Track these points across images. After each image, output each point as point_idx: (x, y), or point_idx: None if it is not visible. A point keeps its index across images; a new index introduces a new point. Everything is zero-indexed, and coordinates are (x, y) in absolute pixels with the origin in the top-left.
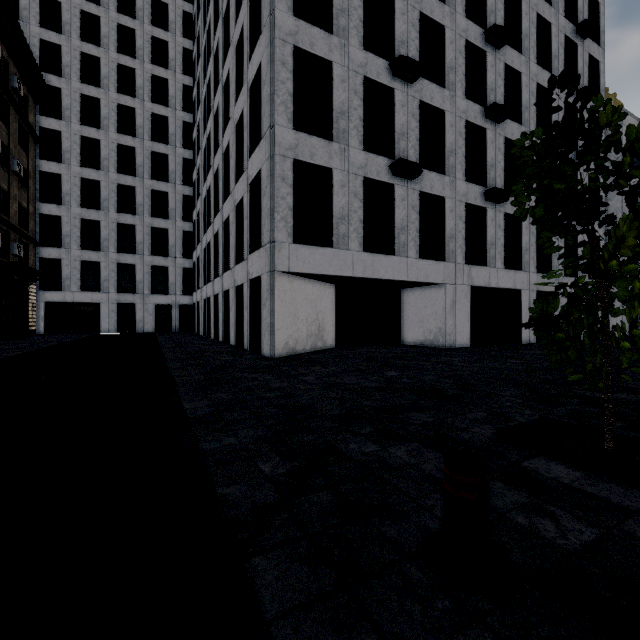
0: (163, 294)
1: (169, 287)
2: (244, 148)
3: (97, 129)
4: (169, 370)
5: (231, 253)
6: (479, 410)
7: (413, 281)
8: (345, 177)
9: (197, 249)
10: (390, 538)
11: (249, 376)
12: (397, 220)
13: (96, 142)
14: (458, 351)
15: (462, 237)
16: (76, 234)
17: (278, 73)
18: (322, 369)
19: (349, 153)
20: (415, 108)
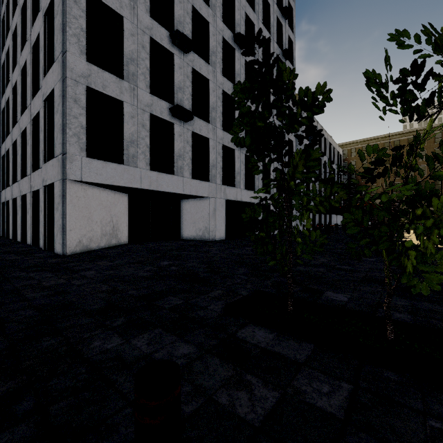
0: None
1: None
2: (40, 68)
3: None
4: None
5: (28, 161)
6: (218, 288)
7: (188, 194)
8: (134, 110)
9: None
10: None
11: (25, 275)
12: (176, 149)
13: None
14: (217, 243)
15: (220, 167)
16: None
17: (70, 8)
18: (107, 263)
19: (138, 92)
20: (189, 72)
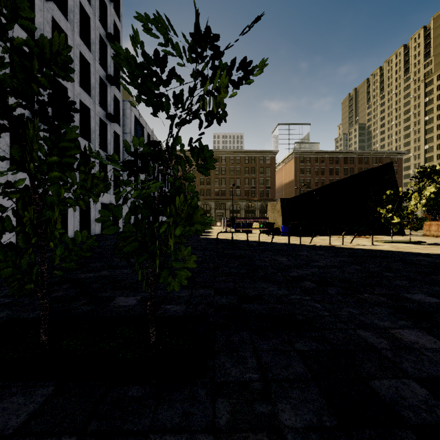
0: None
1: None
2: None
3: None
4: None
5: None
6: None
7: None
8: None
9: None
10: None
11: None
12: None
13: None
14: None
15: (6, 143)
16: None
17: None
18: None
19: None
20: None
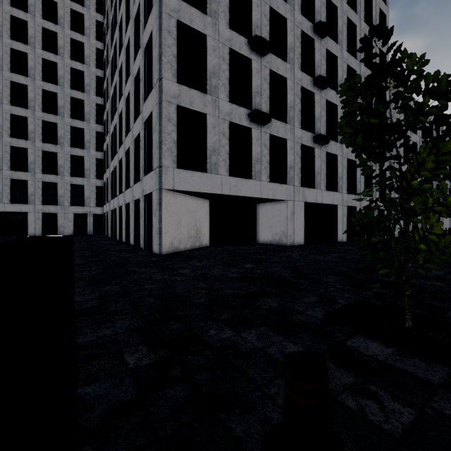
0: (80, 206)
1: (85, 200)
2: (140, 96)
3: (25, 77)
4: (73, 266)
5: (131, 175)
6: (312, 295)
7: (265, 198)
8: (216, 121)
9: (106, 172)
10: (235, 437)
11: (138, 270)
12: (254, 154)
13: (24, 87)
14: (296, 248)
15: (298, 168)
16: (7, 158)
17: (165, 39)
18: (197, 263)
19: (219, 103)
20: (266, 74)
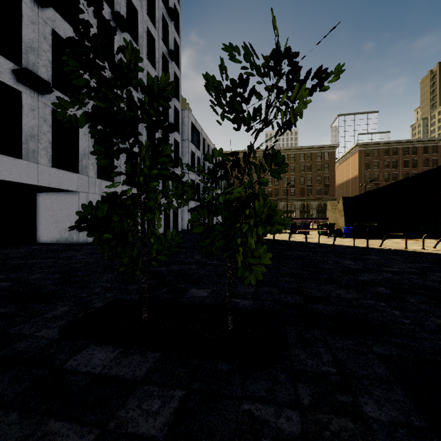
0: None
1: None
2: None
3: None
4: None
5: None
6: (65, 304)
7: (45, 186)
8: None
9: None
10: None
11: None
12: (25, 126)
13: None
14: (88, 245)
15: (94, 157)
16: None
17: None
18: None
19: None
20: (47, 33)
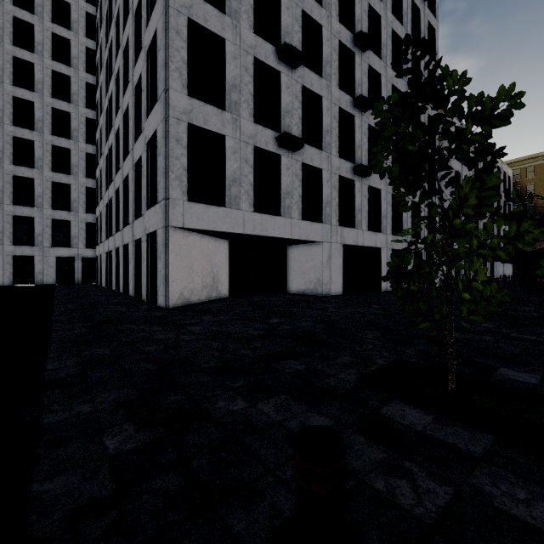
0: (65, 247)
1: (71, 240)
2: (142, 110)
3: None
4: (50, 324)
5: (130, 209)
6: (346, 354)
7: (296, 239)
8: (237, 144)
9: (100, 205)
10: (236, 537)
11: (136, 328)
12: (283, 186)
13: None
14: (333, 298)
15: (336, 203)
16: None
17: (172, 40)
18: (212, 318)
19: (240, 123)
20: (298, 91)
